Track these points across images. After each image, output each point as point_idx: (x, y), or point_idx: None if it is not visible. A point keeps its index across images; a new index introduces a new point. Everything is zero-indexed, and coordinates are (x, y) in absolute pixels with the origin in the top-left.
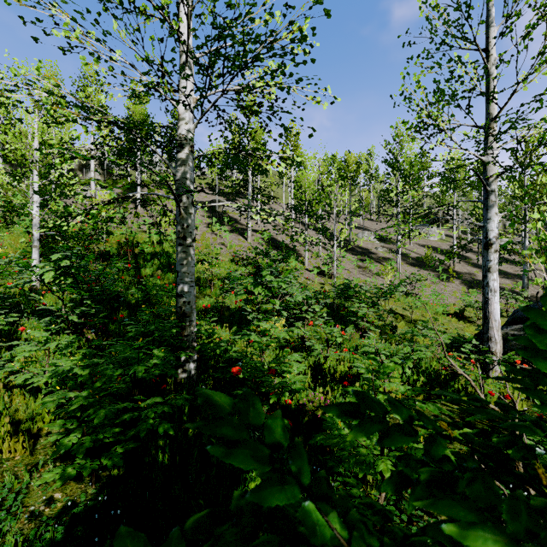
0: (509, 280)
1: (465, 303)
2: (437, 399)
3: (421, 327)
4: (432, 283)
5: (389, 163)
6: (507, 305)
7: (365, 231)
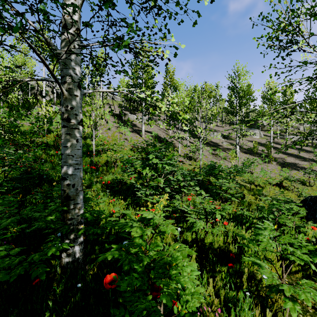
0: (307, 162)
1: (281, 177)
2: (313, 275)
3: (260, 195)
4: (259, 164)
5: (231, 88)
6: (309, 178)
7: (214, 132)
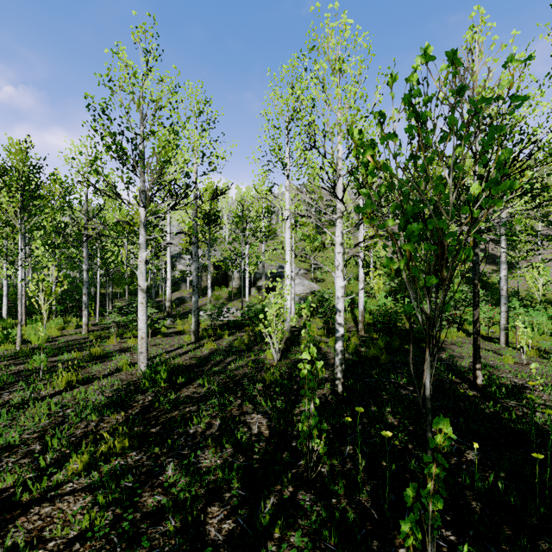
0: None
1: None
2: None
3: None
4: None
5: None
6: None
7: None
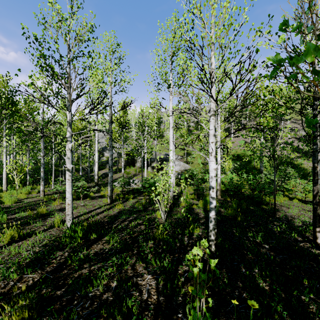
0: None
1: None
2: None
3: None
4: None
5: None
6: None
7: None
